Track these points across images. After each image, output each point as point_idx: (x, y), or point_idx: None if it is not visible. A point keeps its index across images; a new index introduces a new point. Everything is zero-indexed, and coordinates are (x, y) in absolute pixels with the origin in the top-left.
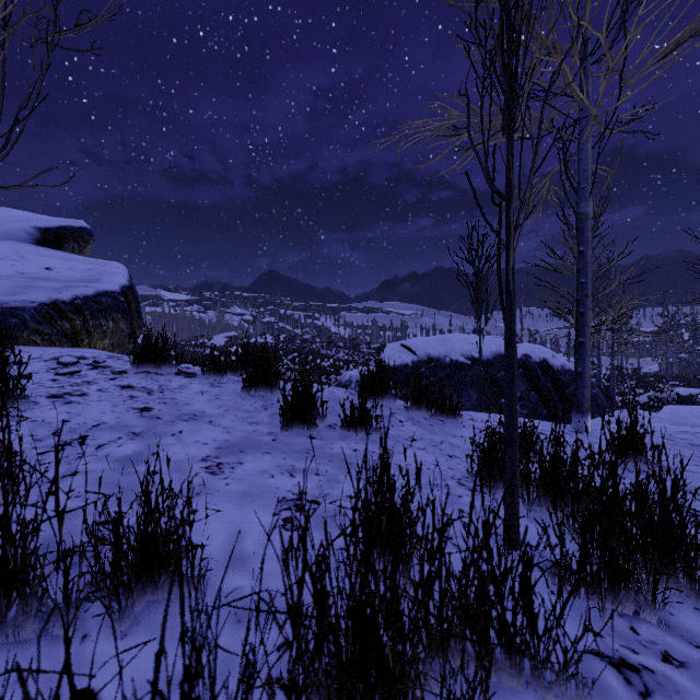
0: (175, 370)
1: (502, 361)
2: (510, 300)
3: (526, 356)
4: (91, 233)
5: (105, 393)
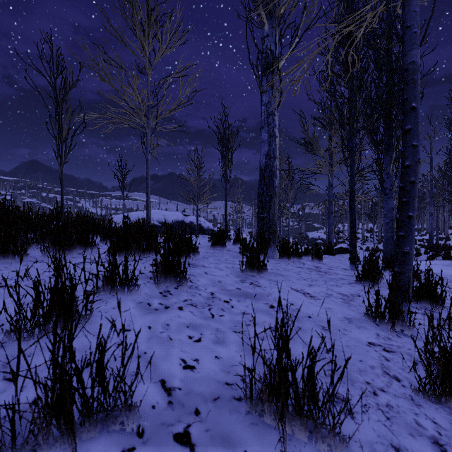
0: None
1: (178, 224)
2: (61, 180)
3: (191, 222)
4: None
5: None
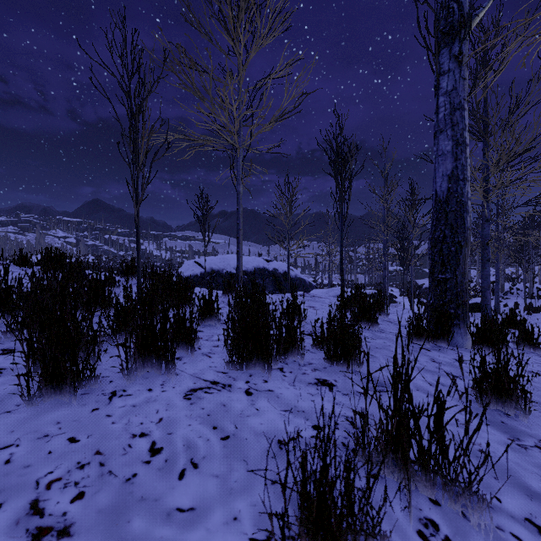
0: None
1: (260, 272)
2: (137, 225)
3: (275, 269)
4: None
5: None
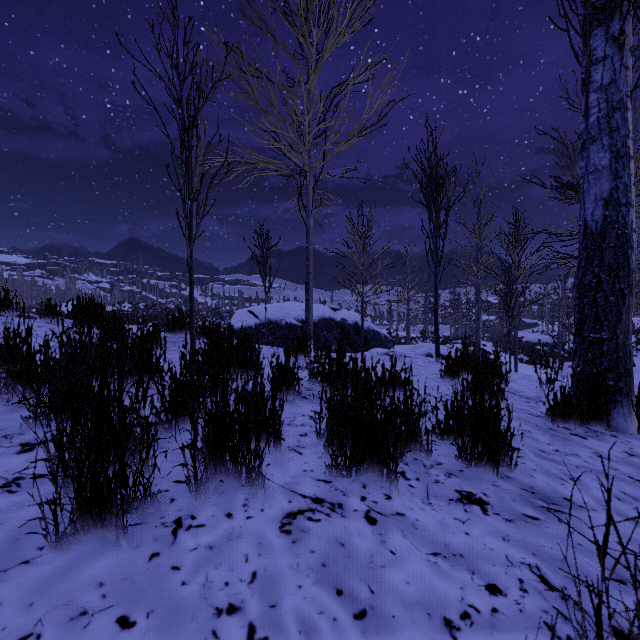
0: (16, 313)
1: (325, 323)
2: (190, 269)
3: (344, 319)
4: None
5: None
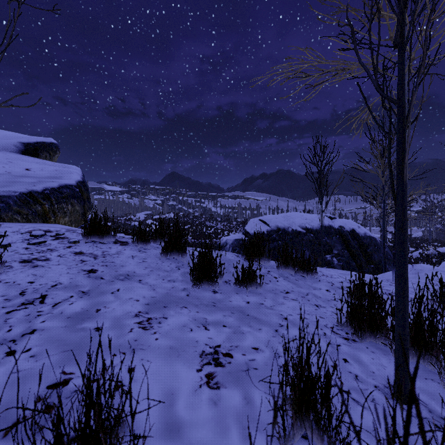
0: (113, 240)
1: (325, 230)
2: (402, 189)
3: (341, 227)
4: (57, 146)
5: (63, 258)
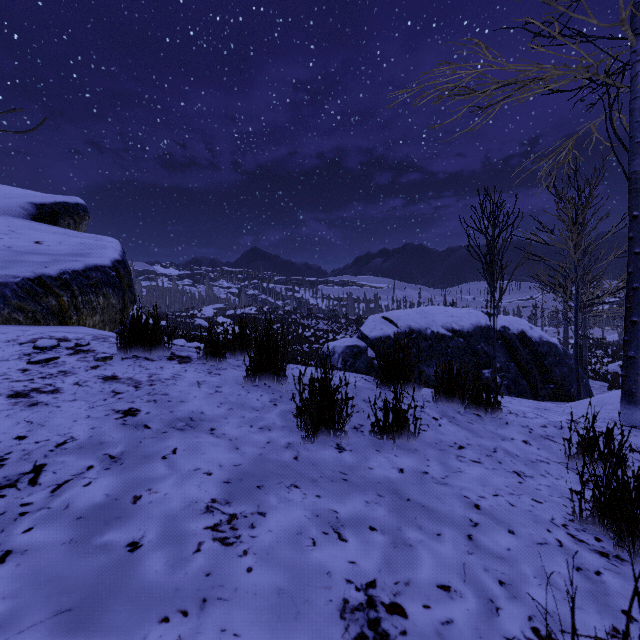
0: (167, 353)
1: (482, 333)
2: None
3: (505, 327)
4: (86, 209)
5: (83, 387)
